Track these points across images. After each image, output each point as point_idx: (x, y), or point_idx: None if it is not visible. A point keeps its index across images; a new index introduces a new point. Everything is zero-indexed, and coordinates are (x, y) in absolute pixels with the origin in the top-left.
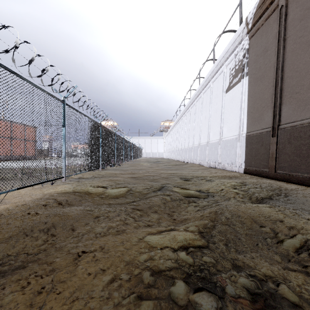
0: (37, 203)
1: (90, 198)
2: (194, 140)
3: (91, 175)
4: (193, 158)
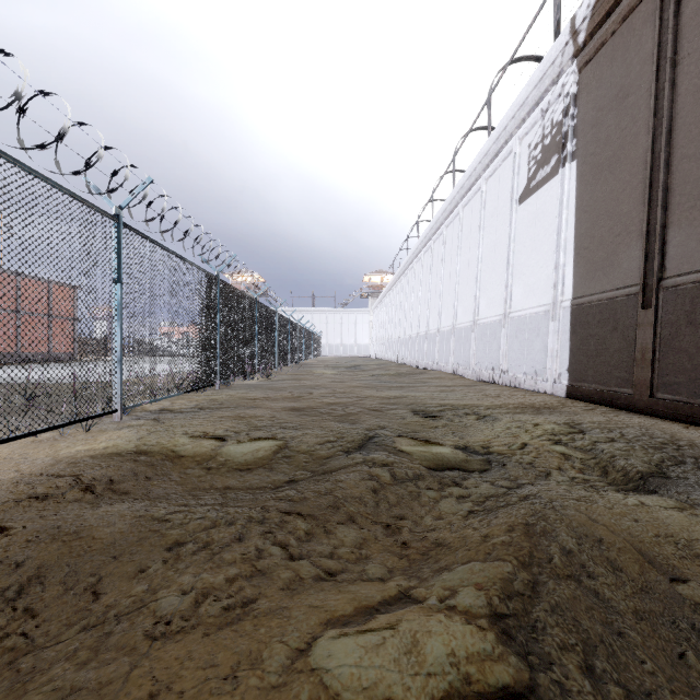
0: (23, 490)
1: (176, 472)
2: (441, 317)
3: (194, 401)
4: (439, 358)
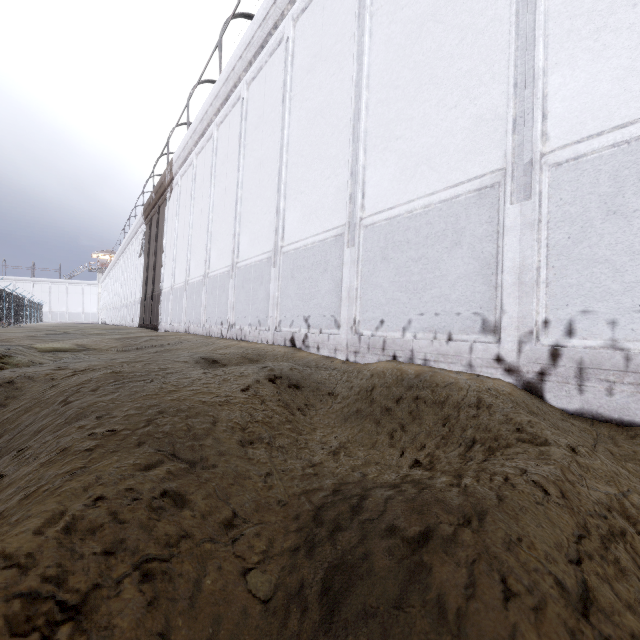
0: None
1: None
2: (125, 297)
3: None
4: (123, 319)
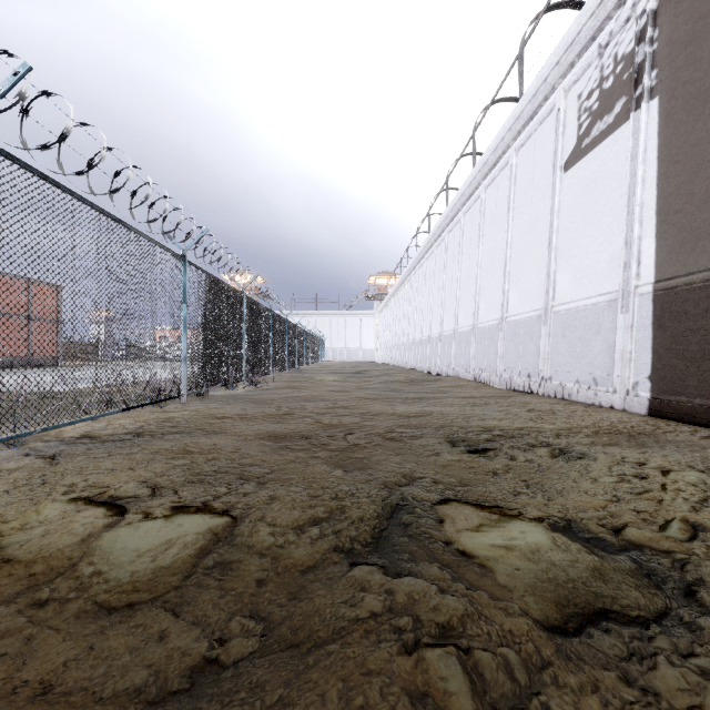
0: None
1: None
2: (458, 316)
3: (140, 422)
4: (456, 363)
